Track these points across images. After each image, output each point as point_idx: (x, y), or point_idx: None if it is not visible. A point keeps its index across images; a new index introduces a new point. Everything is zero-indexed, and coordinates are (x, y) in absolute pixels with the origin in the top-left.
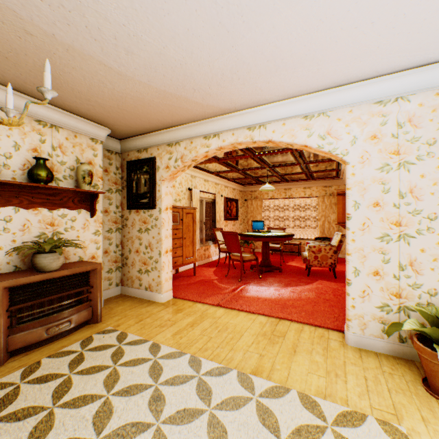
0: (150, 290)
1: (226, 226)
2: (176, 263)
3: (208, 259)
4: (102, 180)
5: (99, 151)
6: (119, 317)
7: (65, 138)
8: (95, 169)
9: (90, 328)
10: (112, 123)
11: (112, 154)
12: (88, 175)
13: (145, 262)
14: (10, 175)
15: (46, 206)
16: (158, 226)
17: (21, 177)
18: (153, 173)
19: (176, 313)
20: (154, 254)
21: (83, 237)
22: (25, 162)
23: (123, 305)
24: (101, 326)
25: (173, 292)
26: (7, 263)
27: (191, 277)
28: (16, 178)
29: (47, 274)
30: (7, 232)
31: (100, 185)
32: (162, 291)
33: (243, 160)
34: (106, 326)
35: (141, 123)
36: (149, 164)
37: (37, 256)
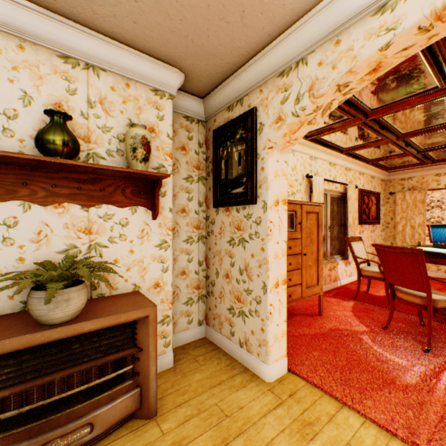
0: (247, 349)
1: (361, 233)
2: (290, 296)
3: (335, 283)
4: (171, 159)
5: (167, 111)
6: (186, 409)
7: (110, 87)
8: (160, 140)
9: (131, 434)
10: (180, 52)
11: (192, 123)
12: (140, 144)
13: (239, 297)
14: (15, 147)
15: (77, 201)
16: (260, 234)
17: (34, 151)
18: (252, 137)
19: (301, 441)
20: (254, 287)
21: (139, 252)
22: (40, 127)
23: (202, 371)
24: (149, 436)
25: (286, 354)
26: (8, 298)
27: (314, 318)
28: (25, 152)
29: (42, 332)
30: (10, 245)
31: (168, 167)
32: (269, 359)
33: (423, 107)
34: (157, 441)
35: (228, 33)
36: (244, 123)
37: (30, 293)
